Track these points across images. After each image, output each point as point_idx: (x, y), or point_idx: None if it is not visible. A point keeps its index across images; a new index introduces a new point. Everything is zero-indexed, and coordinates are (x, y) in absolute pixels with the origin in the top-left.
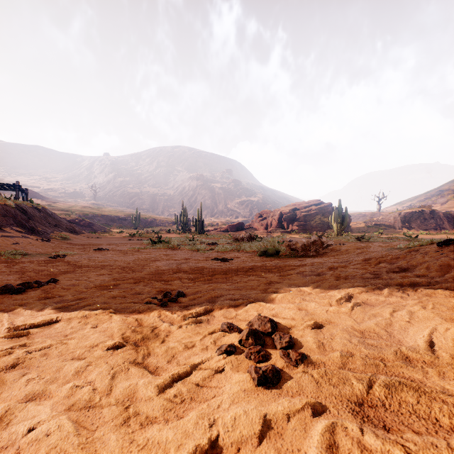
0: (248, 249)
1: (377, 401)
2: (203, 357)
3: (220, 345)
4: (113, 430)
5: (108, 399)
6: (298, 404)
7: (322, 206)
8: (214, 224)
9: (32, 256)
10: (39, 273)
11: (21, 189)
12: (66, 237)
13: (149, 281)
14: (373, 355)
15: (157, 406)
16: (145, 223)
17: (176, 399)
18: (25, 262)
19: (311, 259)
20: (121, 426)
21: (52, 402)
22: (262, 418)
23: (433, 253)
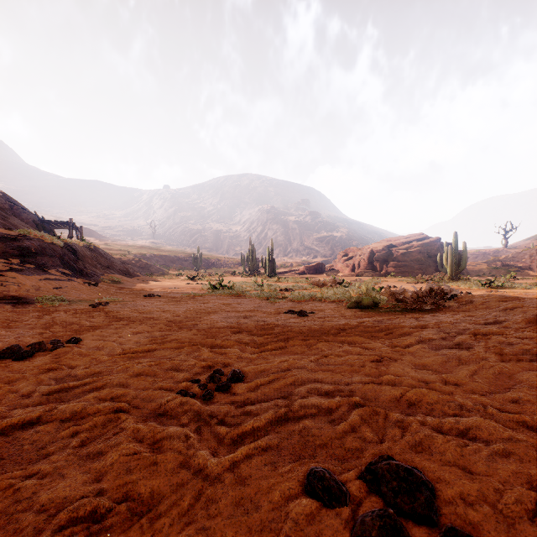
0: (333, 298)
1: None
2: None
3: None
4: None
5: None
6: None
7: (427, 241)
8: (287, 265)
9: (73, 303)
10: (66, 327)
11: (75, 226)
12: (117, 281)
13: (196, 346)
14: None
15: None
16: (207, 264)
17: None
18: (60, 312)
19: (431, 317)
20: None
21: None
22: None
23: None
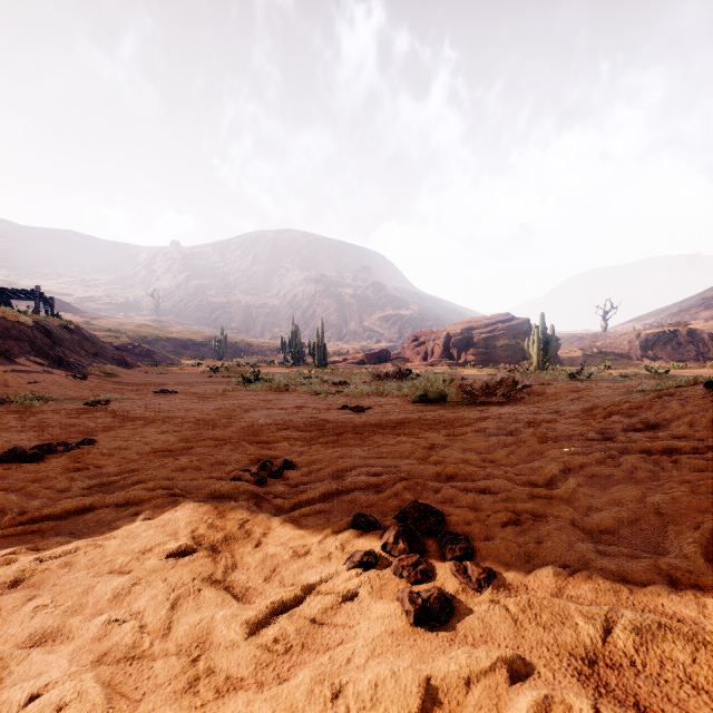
0: (396, 391)
1: (622, 658)
2: (323, 573)
3: (352, 551)
4: (169, 700)
5: (164, 643)
6: (484, 660)
7: (513, 323)
8: (343, 352)
9: (59, 402)
10: (67, 429)
11: (44, 297)
12: (112, 373)
13: (238, 443)
14: (609, 574)
15: (246, 659)
16: (234, 350)
17: (278, 646)
18: (47, 412)
19: (497, 409)
20: (184, 694)
21: (73, 648)
22: (423, 684)
23: (700, 400)
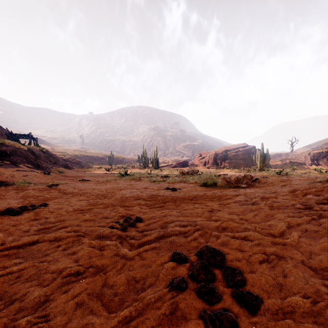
0: (192, 181)
1: None
2: (154, 293)
3: (172, 277)
4: None
5: None
6: None
7: (247, 148)
8: (166, 162)
9: (36, 185)
10: (36, 198)
11: (33, 137)
12: (61, 171)
13: (115, 206)
14: None
15: None
16: (117, 161)
17: None
18: (29, 190)
19: (243, 190)
20: None
21: None
22: None
23: None
